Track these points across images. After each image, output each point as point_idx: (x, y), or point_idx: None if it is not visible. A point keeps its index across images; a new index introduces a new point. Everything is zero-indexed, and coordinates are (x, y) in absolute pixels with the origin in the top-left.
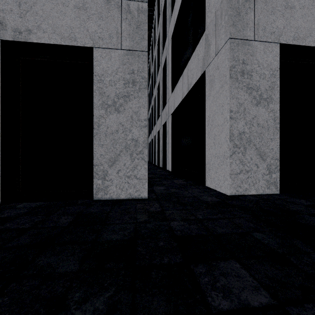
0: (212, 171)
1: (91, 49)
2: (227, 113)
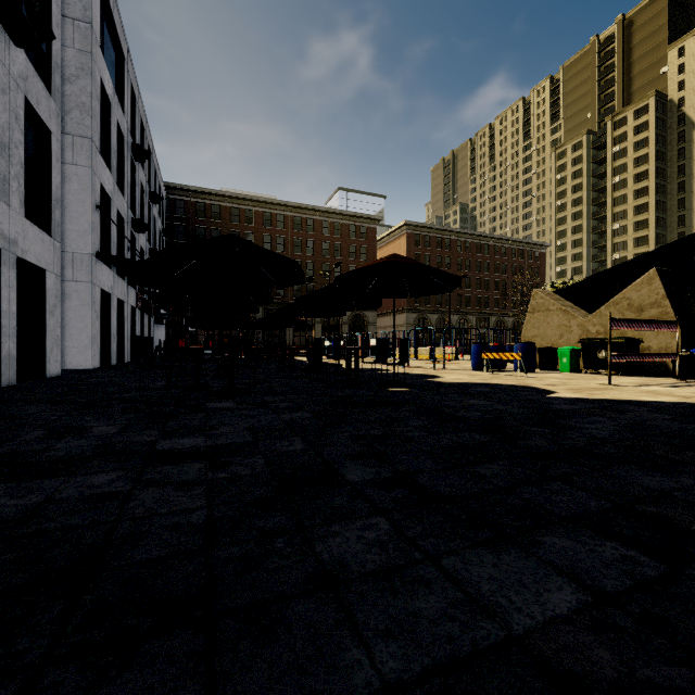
0: (68, 357)
1: (42, 269)
2: (90, 323)
